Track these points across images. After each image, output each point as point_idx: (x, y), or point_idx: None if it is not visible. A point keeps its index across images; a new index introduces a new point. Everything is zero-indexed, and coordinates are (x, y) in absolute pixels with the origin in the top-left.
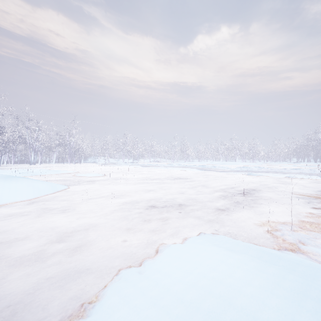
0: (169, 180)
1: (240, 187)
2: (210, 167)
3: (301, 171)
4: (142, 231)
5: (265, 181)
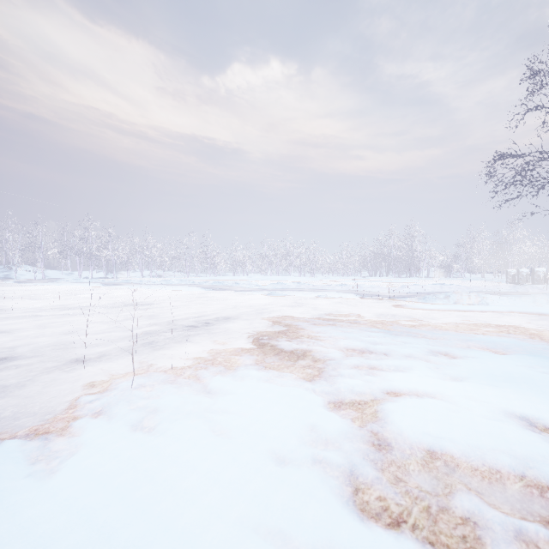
0: (109, 308)
1: (218, 315)
2: (231, 284)
3: (347, 288)
4: None
5: (277, 303)
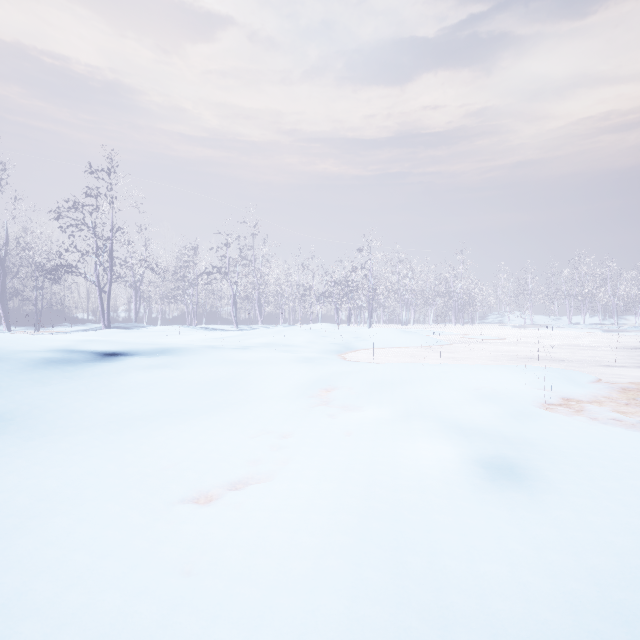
0: (618, 350)
1: None
2: None
3: None
4: None
5: None
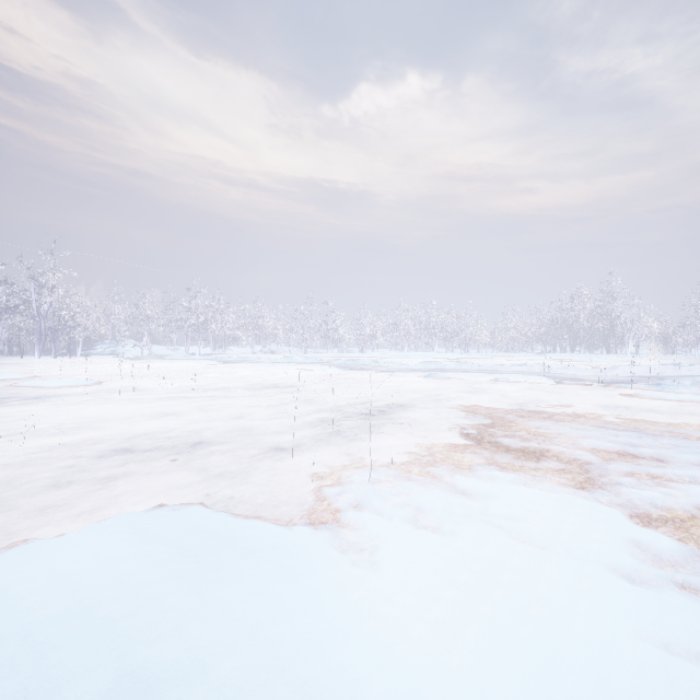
0: (249, 391)
1: (383, 401)
2: (368, 362)
3: (529, 368)
4: (70, 513)
5: (446, 388)
